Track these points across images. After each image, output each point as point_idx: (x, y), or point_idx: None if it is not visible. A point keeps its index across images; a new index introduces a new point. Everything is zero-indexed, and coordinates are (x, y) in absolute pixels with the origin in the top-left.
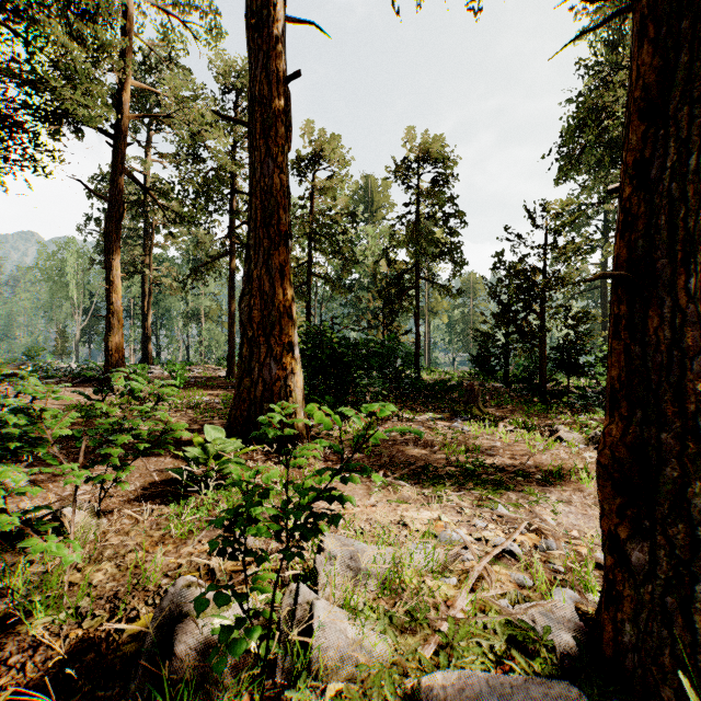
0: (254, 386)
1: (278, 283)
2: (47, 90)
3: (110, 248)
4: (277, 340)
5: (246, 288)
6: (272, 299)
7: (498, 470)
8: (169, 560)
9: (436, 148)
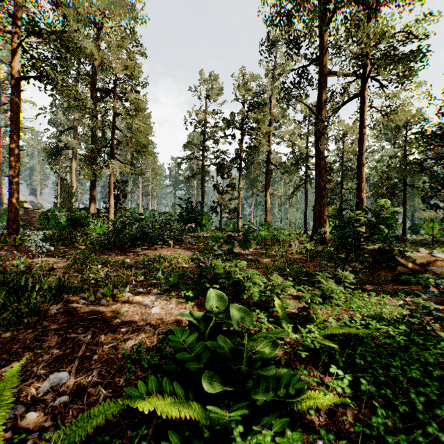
0: (316, 231)
1: (322, 207)
2: (257, 153)
3: (266, 189)
4: (322, 221)
5: (314, 209)
6: (320, 211)
7: None
8: None
9: (412, 120)
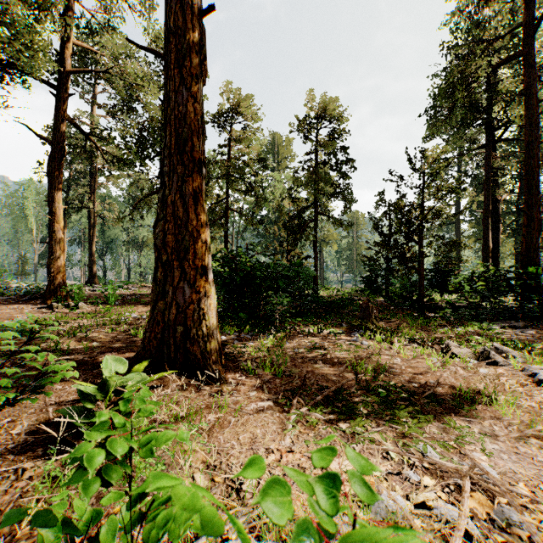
0: (168, 309)
1: (192, 208)
2: None
3: (52, 183)
4: (191, 264)
5: (161, 214)
6: (185, 224)
7: (410, 394)
8: None
9: (331, 106)
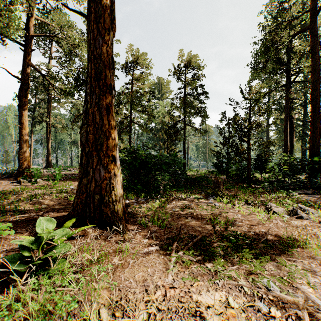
0: (89, 183)
1: (105, 117)
2: None
3: (21, 105)
4: (104, 153)
5: (85, 120)
6: (101, 127)
7: (251, 240)
8: None
9: (194, 59)
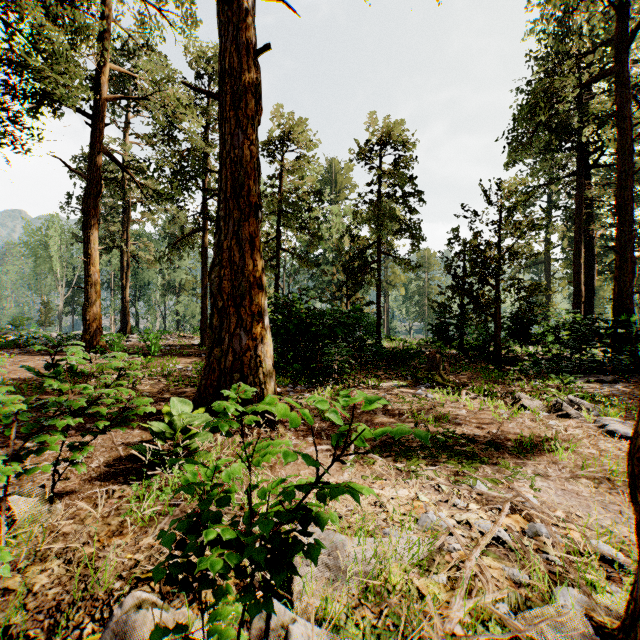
0: (224, 356)
1: (248, 253)
2: (24, 68)
3: (87, 222)
4: (247, 310)
5: (217, 259)
6: (242, 270)
7: (469, 441)
8: (125, 555)
9: (396, 131)
